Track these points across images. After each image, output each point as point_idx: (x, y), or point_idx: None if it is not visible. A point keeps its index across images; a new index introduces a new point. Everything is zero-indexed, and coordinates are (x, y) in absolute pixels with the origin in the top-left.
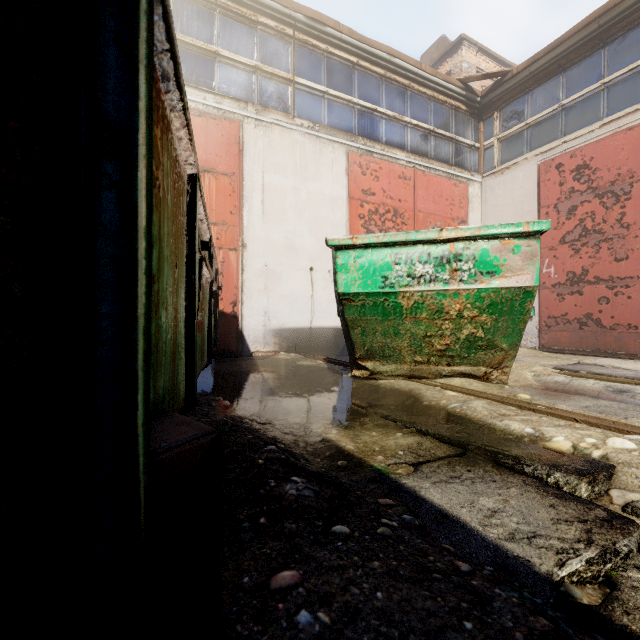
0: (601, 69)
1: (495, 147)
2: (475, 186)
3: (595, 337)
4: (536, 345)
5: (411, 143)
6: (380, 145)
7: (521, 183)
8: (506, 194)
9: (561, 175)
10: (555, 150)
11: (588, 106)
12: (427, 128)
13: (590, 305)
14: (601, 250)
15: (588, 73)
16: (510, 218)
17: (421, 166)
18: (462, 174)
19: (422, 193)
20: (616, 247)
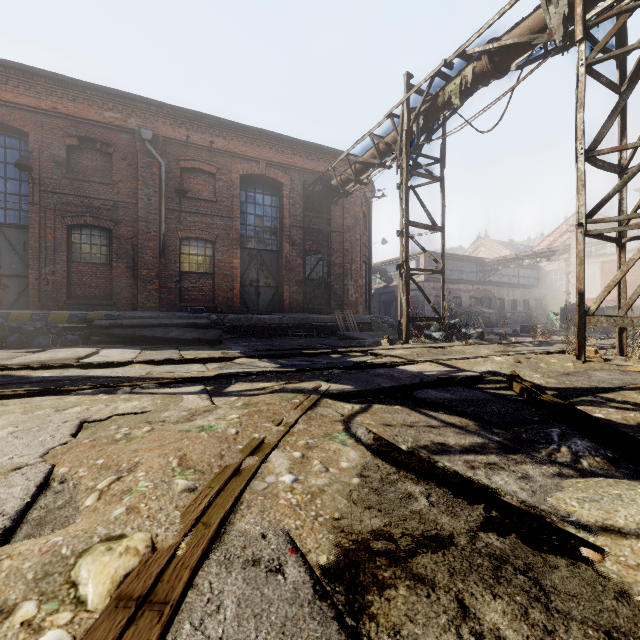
0: None
1: None
2: None
3: None
4: None
5: None
6: None
7: None
8: None
9: None
10: None
11: None
12: None
13: None
14: None
15: None
16: None
17: None
18: None
19: None
20: None
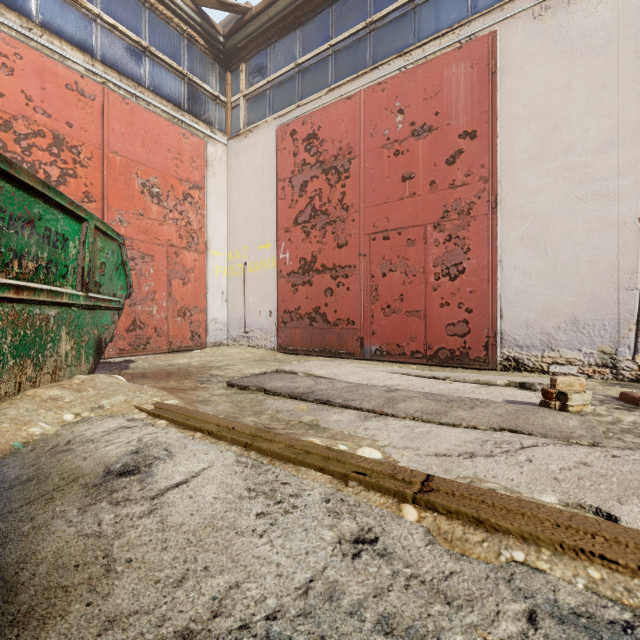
0: (329, 29)
1: (241, 105)
2: (218, 147)
3: (322, 334)
4: (275, 345)
5: (104, 49)
6: (25, 21)
7: (262, 150)
8: (249, 162)
9: (295, 144)
10: (291, 114)
11: (319, 70)
12: (135, 40)
13: (318, 297)
14: (327, 234)
15: (319, 32)
16: (253, 192)
17: (120, 88)
18: (197, 125)
19: (120, 127)
20: (338, 231)
